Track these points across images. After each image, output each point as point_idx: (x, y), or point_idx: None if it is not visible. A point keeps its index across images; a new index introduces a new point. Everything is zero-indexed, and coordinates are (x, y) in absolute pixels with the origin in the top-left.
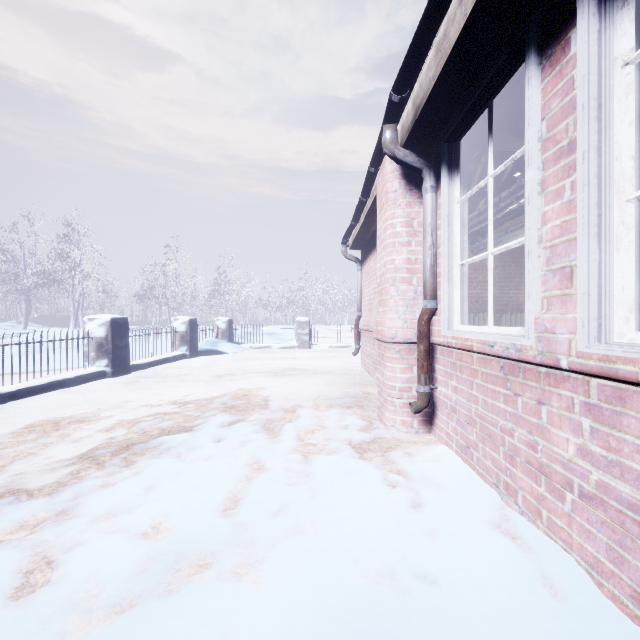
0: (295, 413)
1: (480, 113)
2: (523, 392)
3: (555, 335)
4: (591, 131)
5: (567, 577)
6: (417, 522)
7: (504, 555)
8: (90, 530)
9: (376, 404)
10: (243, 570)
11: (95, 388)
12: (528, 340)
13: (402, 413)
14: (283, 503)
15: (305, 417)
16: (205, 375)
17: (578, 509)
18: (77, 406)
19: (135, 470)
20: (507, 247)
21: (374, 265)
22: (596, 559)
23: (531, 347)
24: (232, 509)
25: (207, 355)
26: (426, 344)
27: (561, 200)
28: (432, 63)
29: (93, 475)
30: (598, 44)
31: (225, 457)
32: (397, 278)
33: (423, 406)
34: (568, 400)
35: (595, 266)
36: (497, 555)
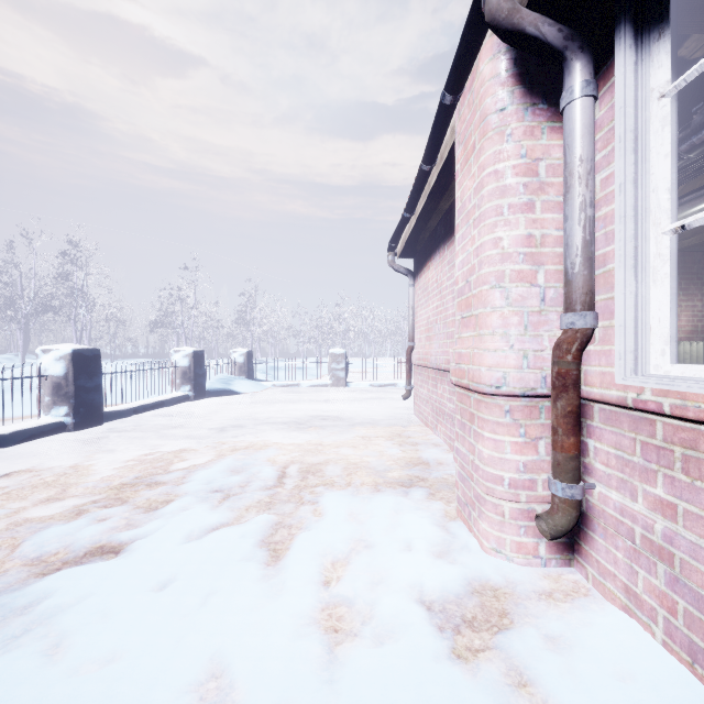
0: (318, 507)
1: None
2: None
3: None
4: None
5: None
6: None
7: None
8: None
9: (449, 485)
10: None
11: (39, 449)
12: None
13: (516, 529)
14: None
15: (334, 519)
16: (203, 427)
17: None
18: None
19: None
20: None
21: (435, 275)
22: None
23: None
24: None
25: (217, 396)
26: (575, 401)
27: None
28: None
29: None
30: None
31: (150, 657)
32: (506, 273)
33: (569, 526)
34: None
35: None
36: None
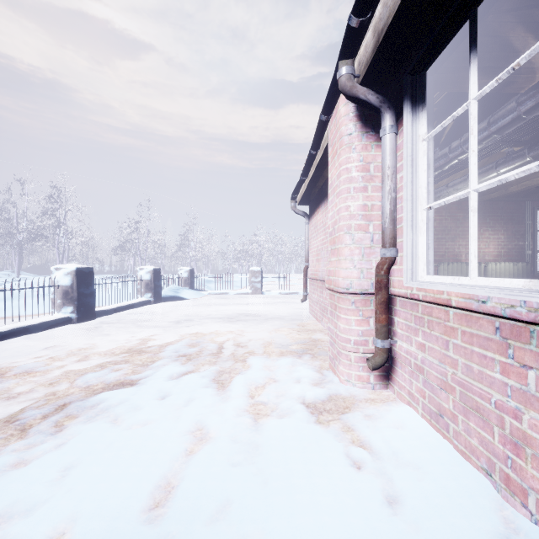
0: (246, 363)
1: (457, 30)
2: (538, 364)
3: None
4: None
5: None
6: (400, 537)
7: None
8: None
9: (326, 352)
10: None
11: (58, 334)
12: None
13: (358, 368)
14: (225, 498)
15: (256, 368)
16: (164, 320)
17: None
18: (32, 354)
19: (60, 441)
20: (502, 179)
21: (322, 218)
22: None
23: None
24: (161, 507)
25: (170, 301)
26: (385, 295)
27: None
28: None
29: (9, 448)
30: None
31: (165, 422)
32: (352, 225)
33: (382, 362)
34: None
35: None
36: None
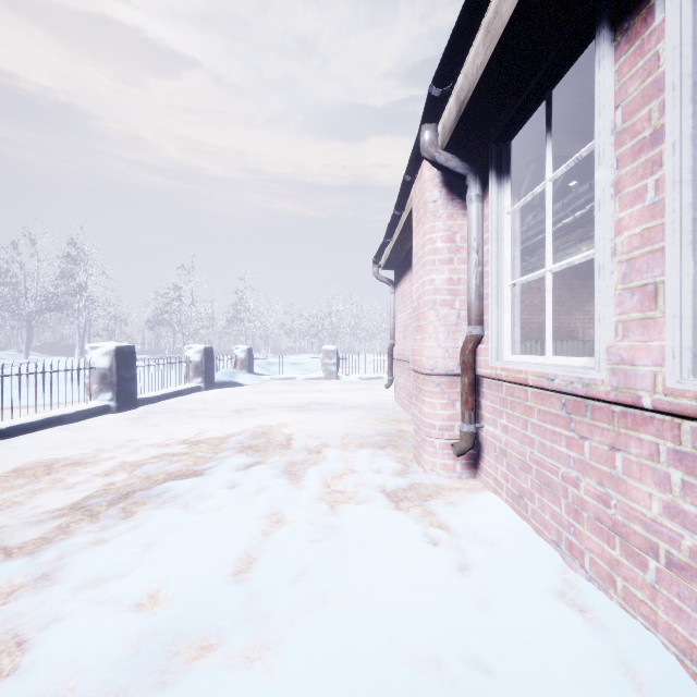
0: (321, 454)
1: (536, 107)
2: (591, 435)
3: (635, 367)
4: (684, 115)
5: (652, 665)
6: (465, 590)
7: (573, 635)
8: (74, 600)
9: (412, 443)
10: (255, 654)
11: (97, 425)
12: (599, 373)
13: (443, 455)
14: (305, 565)
15: (332, 459)
16: (221, 410)
17: (665, 580)
18: (75, 446)
19: (134, 523)
20: (570, 263)
21: (409, 287)
22: (690, 644)
23: (603, 381)
24: (245, 573)
25: (224, 387)
26: (471, 376)
27: (642, 203)
28: (480, 48)
29: (84, 530)
30: (693, 8)
31: (239, 507)
32: (437, 301)
33: (467, 448)
34: (651, 446)
35: (689, 282)
36: (564, 635)
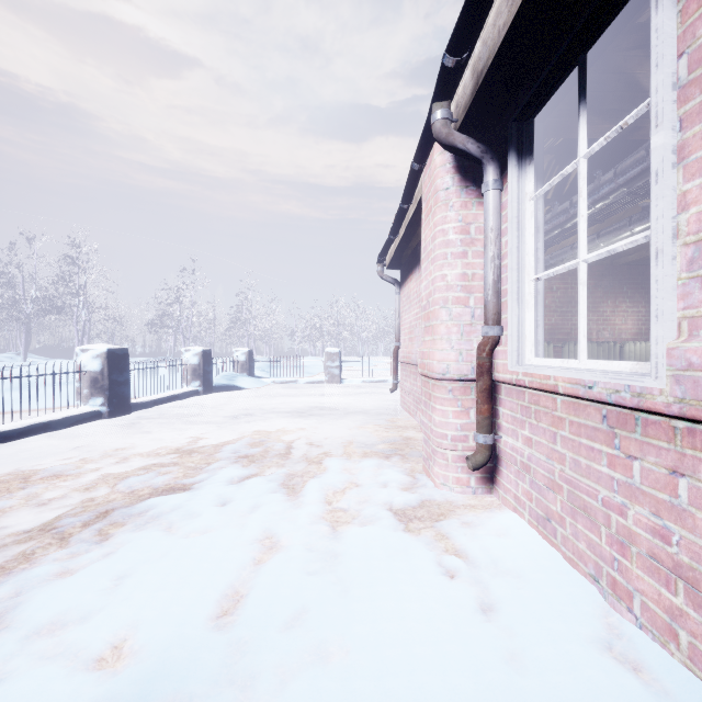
0: (322, 465)
1: (566, 75)
2: (643, 454)
3: None
4: None
5: None
6: (492, 641)
7: None
8: (21, 654)
9: (420, 453)
10: None
11: (86, 432)
12: (656, 380)
13: (456, 468)
14: (301, 606)
15: (334, 471)
16: (218, 415)
17: None
18: (58, 455)
19: (108, 550)
20: (611, 250)
21: (416, 286)
22: None
23: (661, 391)
24: (230, 615)
25: (223, 391)
26: (488, 382)
27: None
28: (503, 6)
29: (50, 557)
30: None
31: (229, 530)
32: (449, 298)
33: (484, 461)
34: None
35: None
36: None
